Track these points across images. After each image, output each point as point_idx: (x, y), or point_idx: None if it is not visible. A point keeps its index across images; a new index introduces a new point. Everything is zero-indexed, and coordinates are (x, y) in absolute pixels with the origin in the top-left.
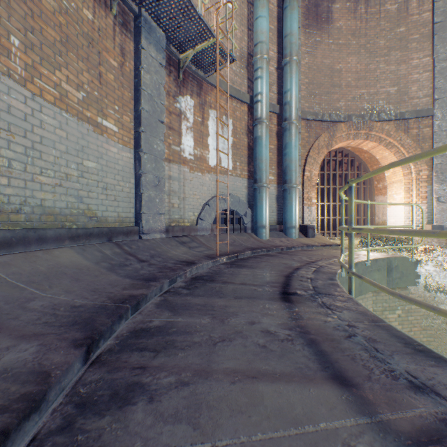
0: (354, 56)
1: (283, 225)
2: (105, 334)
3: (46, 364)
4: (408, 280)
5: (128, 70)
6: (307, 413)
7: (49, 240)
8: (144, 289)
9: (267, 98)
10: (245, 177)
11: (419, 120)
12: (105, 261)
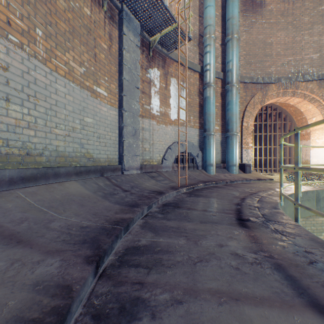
0: (283, 31)
1: (226, 163)
2: (108, 252)
3: (68, 279)
4: None
5: (114, 50)
6: None
7: (62, 175)
8: (130, 213)
9: (214, 67)
10: (197, 127)
11: None
12: (100, 191)
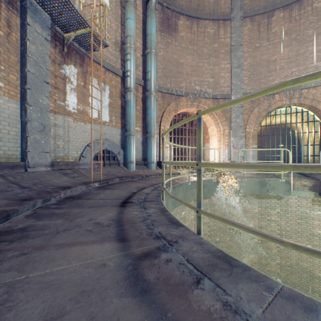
0: (191, 56)
1: (146, 161)
2: None
3: None
4: (212, 192)
5: (15, 39)
6: (93, 255)
7: None
8: (17, 206)
9: (134, 74)
10: (119, 127)
11: (224, 100)
12: None
